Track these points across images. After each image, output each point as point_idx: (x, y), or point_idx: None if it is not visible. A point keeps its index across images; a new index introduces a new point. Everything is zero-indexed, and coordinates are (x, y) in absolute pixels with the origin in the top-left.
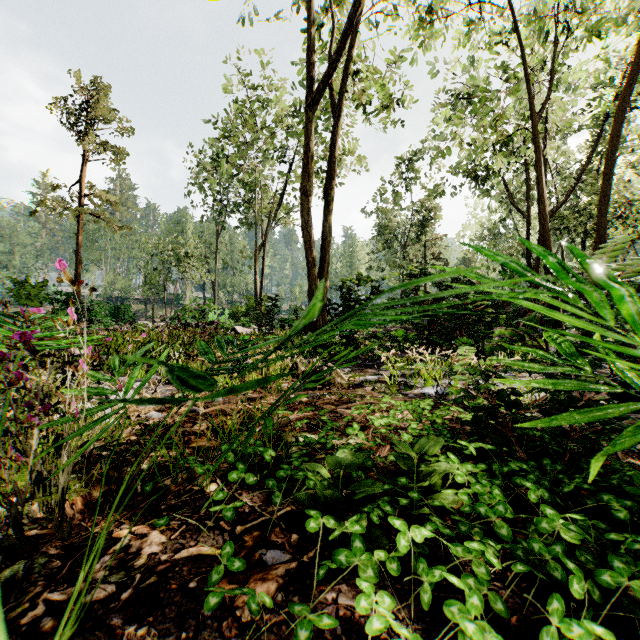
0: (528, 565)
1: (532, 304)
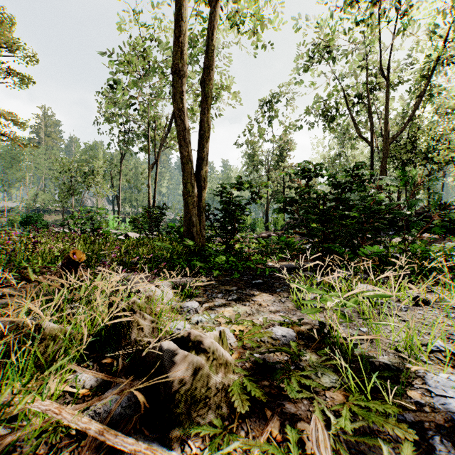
0: None
1: None
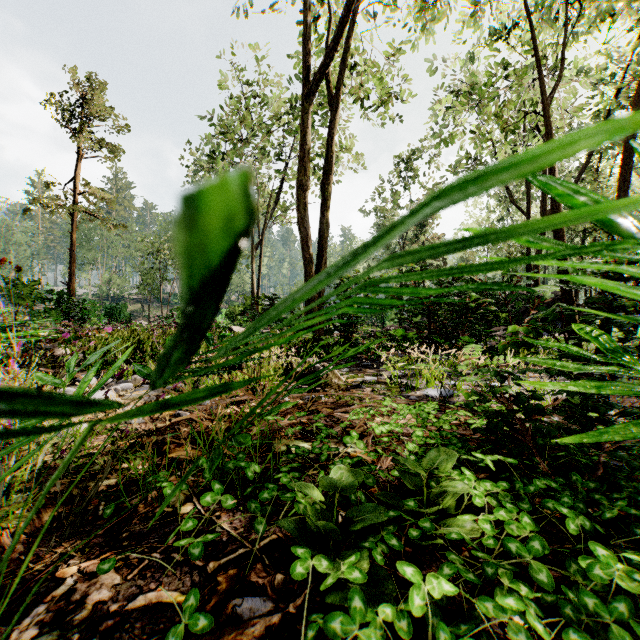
0: (581, 628)
1: (601, 280)
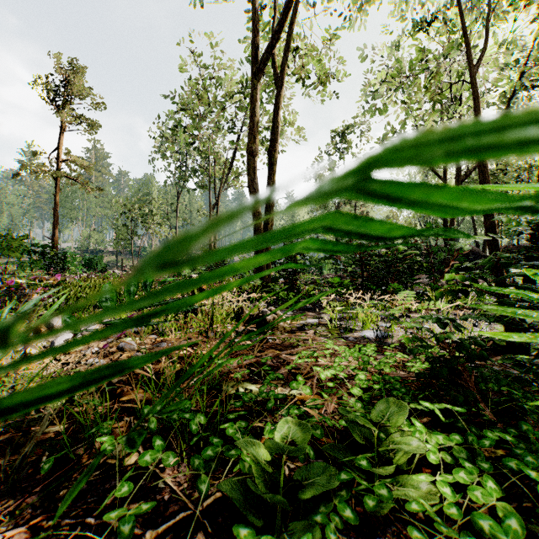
0: None
1: None
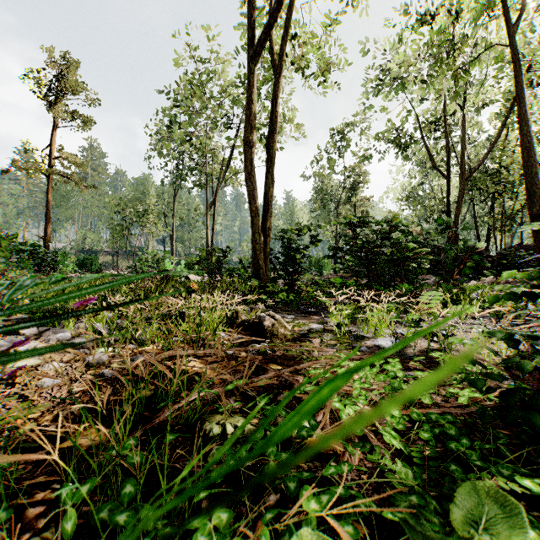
0: None
1: None
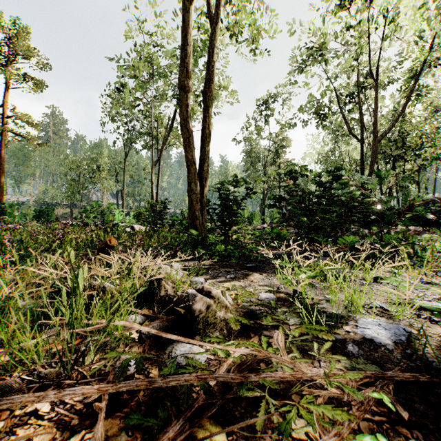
0: None
1: None
